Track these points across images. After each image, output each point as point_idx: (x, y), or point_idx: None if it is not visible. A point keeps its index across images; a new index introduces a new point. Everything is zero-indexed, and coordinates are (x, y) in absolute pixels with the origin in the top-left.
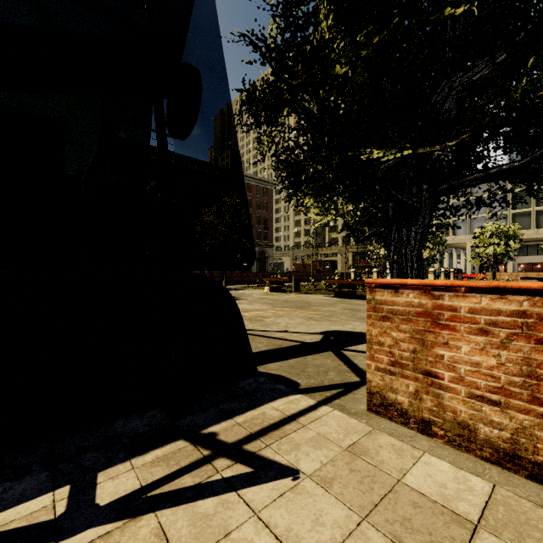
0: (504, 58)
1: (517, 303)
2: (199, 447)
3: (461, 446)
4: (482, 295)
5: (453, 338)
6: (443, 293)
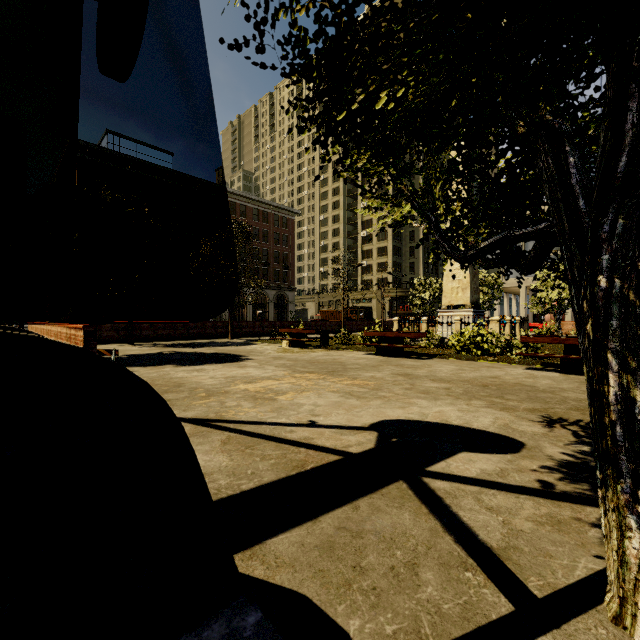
0: None
1: None
2: None
3: None
4: None
5: None
6: None
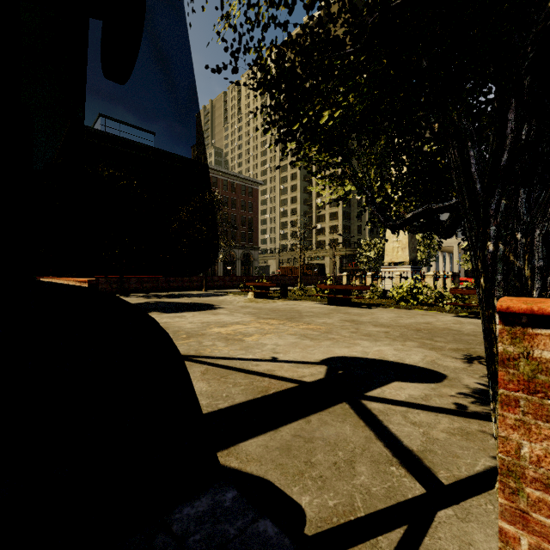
0: None
1: None
2: None
3: None
4: None
5: None
6: None
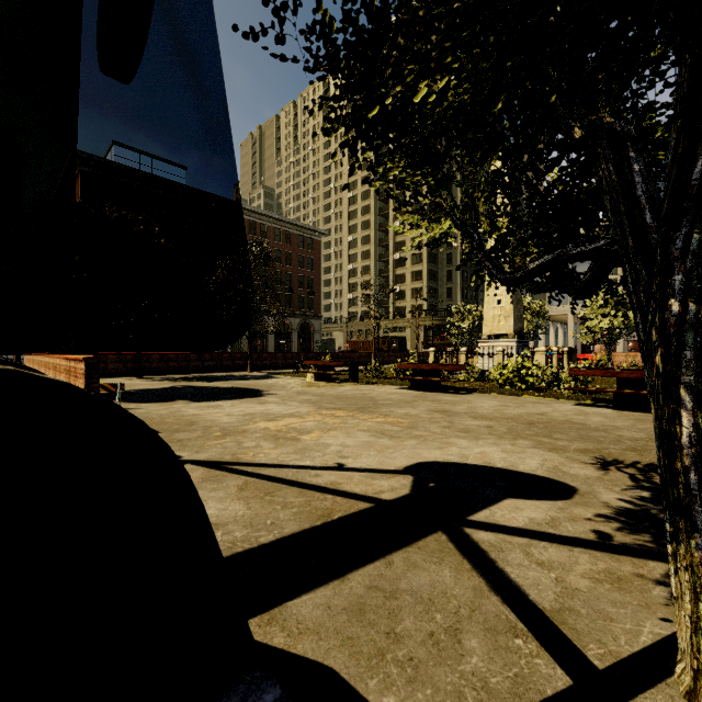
0: None
1: None
2: None
3: None
4: None
5: None
6: None
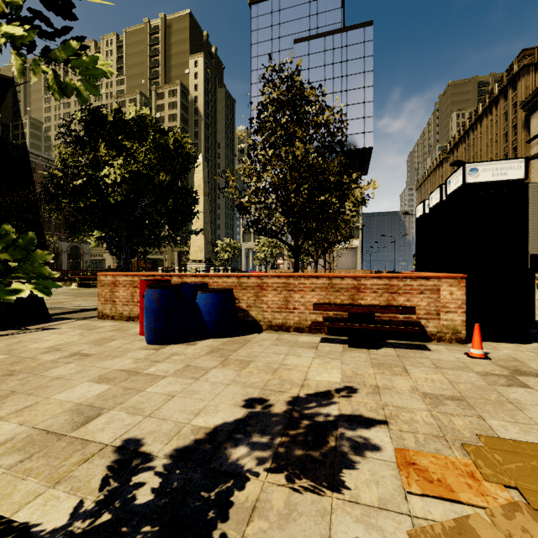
0: (153, 200)
1: (130, 278)
2: (21, 330)
3: (121, 320)
4: (125, 276)
5: (119, 289)
6: (117, 276)
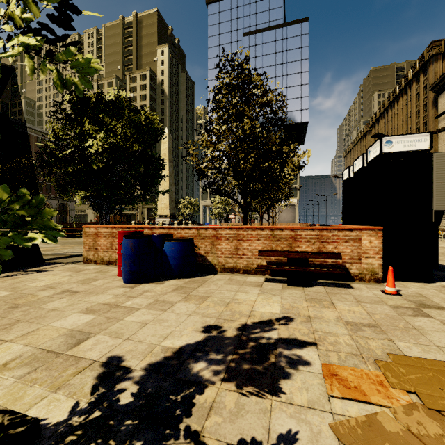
0: (128, 166)
1: (110, 230)
2: (21, 272)
3: (102, 264)
4: (105, 228)
5: (100, 239)
6: (99, 228)
